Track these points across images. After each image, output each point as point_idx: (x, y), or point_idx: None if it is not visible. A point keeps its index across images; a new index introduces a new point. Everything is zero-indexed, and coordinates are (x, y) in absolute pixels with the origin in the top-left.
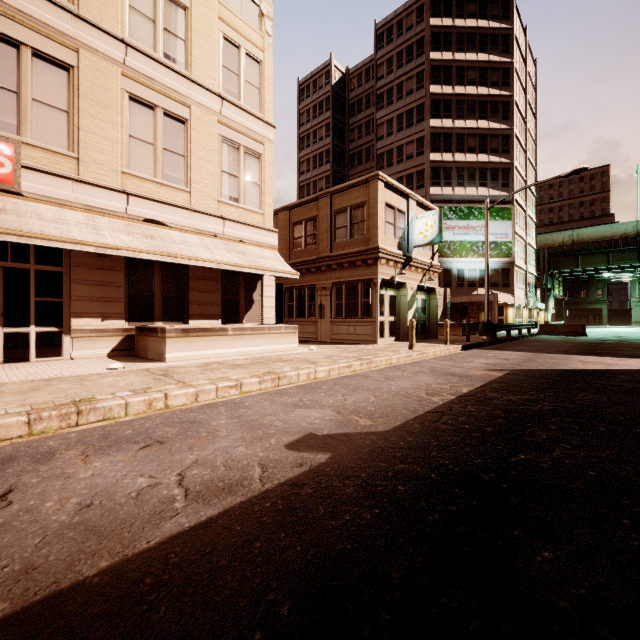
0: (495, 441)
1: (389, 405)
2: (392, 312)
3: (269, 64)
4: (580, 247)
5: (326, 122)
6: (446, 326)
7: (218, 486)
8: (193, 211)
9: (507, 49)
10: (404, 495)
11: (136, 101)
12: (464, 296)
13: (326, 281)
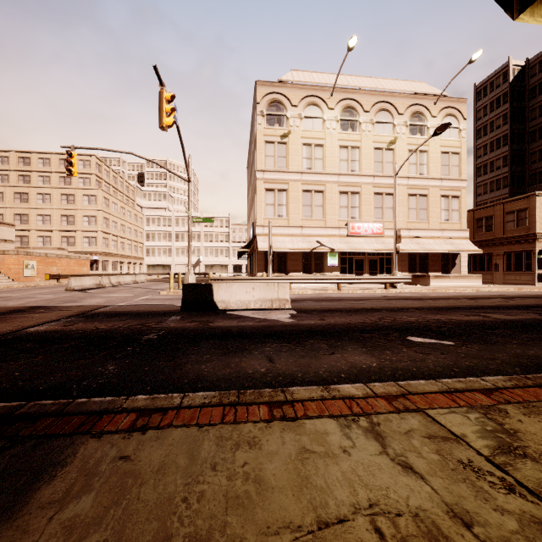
0: (536, 297)
1: (515, 294)
2: None
3: (463, 151)
4: None
5: (503, 113)
6: None
7: (475, 295)
8: (430, 230)
9: None
10: (507, 297)
11: (410, 195)
12: None
13: (499, 251)
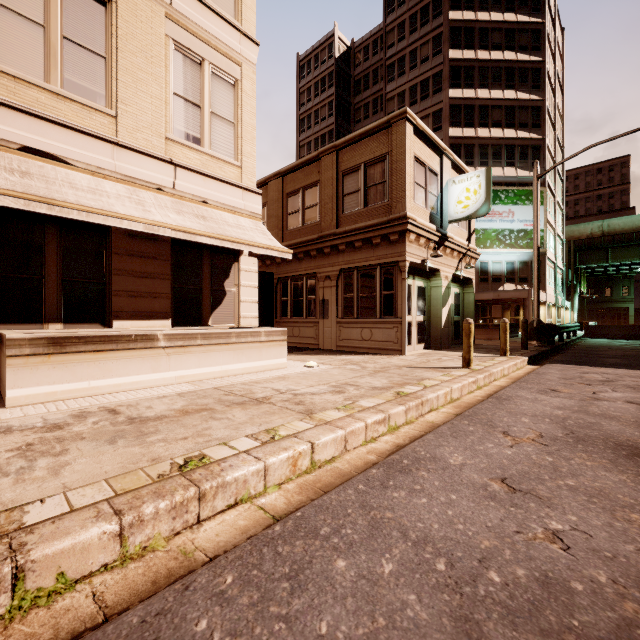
0: None
1: None
2: (421, 309)
3: None
4: (611, 239)
5: (329, 100)
6: (505, 329)
7: None
8: (119, 146)
9: (538, 8)
10: None
11: None
12: (490, 292)
13: (331, 268)
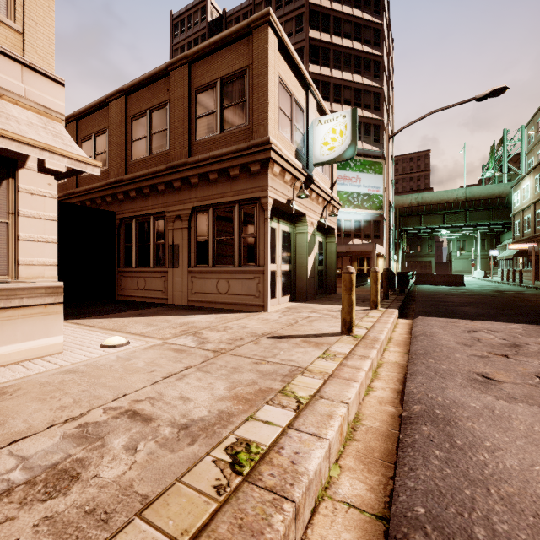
0: None
1: None
2: (286, 257)
3: None
4: (423, 208)
5: None
6: (376, 279)
7: None
8: None
9: (378, 11)
10: None
11: None
12: (343, 245)
13: (181, 205)
